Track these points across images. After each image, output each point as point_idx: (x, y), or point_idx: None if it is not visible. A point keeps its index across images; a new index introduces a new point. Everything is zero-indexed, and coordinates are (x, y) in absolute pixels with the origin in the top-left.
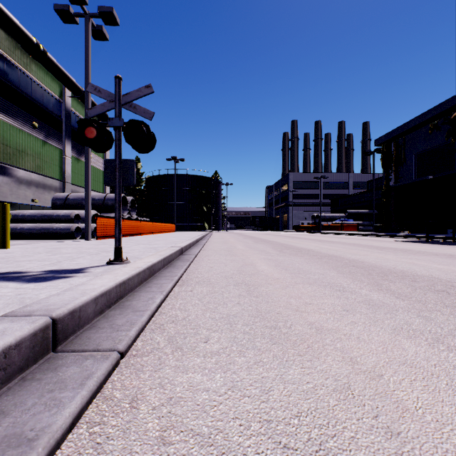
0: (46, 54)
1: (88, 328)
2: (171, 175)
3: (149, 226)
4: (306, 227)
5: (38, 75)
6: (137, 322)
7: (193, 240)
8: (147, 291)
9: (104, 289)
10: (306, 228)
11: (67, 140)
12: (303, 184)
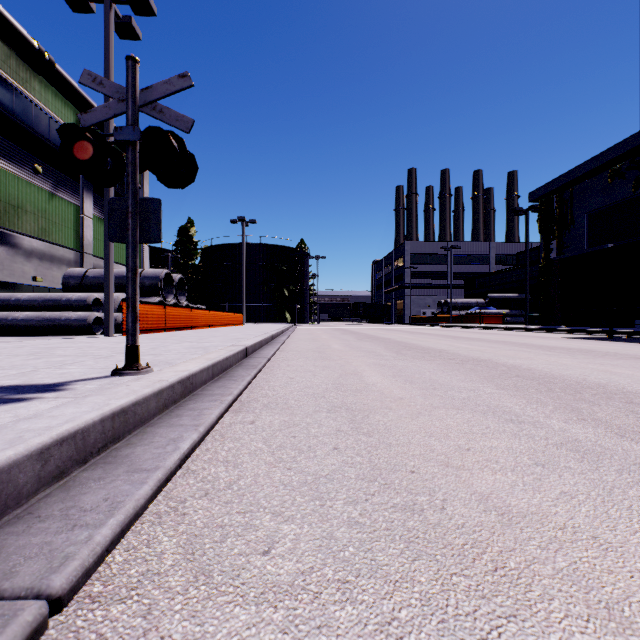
0: (54, 65)
1: (14, 518)
2: (238, 245)
3: (204, 317)
4: (430, 319)
5: (42, 97)
6: (126, 501)
7: (266, 336)
8: (172, 424)
9: (69, 428)
10: (430, 320)
11: (86, 192)
12: (425, 257)
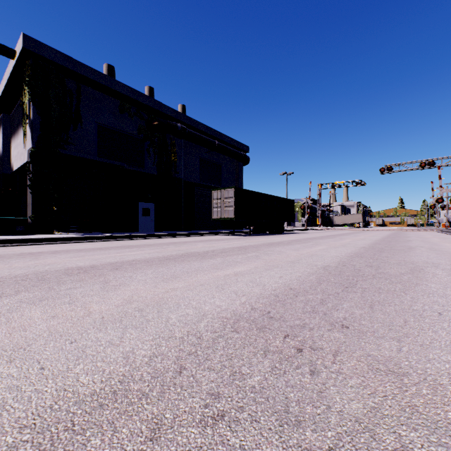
0: None
1: None
2: None
3: None
4: None
5: None
6: None
7: None
8: None
9: None
10: None
11: None
12: None
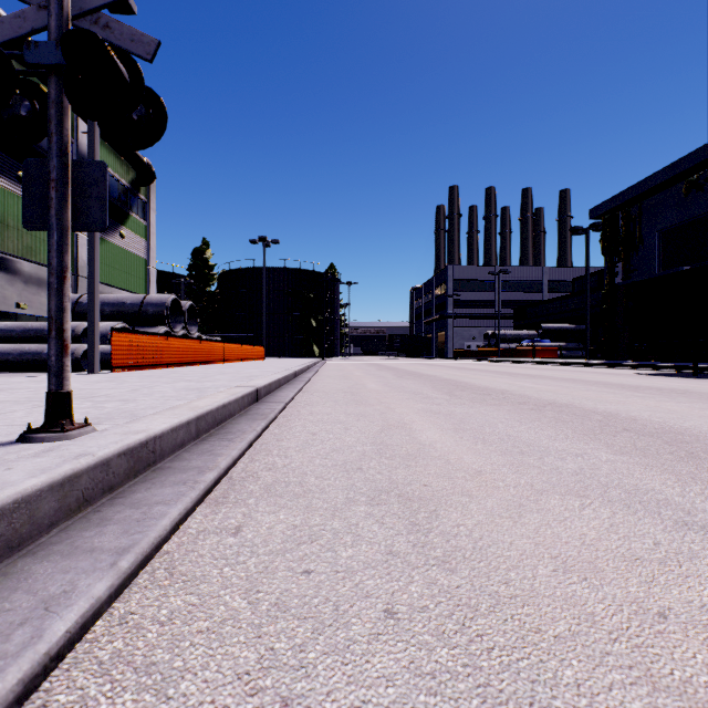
0: None
1: None
2: (259, 269)
3: (217, 350)
4: (476, 352)
5: None
6: None
7: (287, 373)
8: (76, 546)
9: None
10: (476, 353)
11: None
12: (469, 284)
